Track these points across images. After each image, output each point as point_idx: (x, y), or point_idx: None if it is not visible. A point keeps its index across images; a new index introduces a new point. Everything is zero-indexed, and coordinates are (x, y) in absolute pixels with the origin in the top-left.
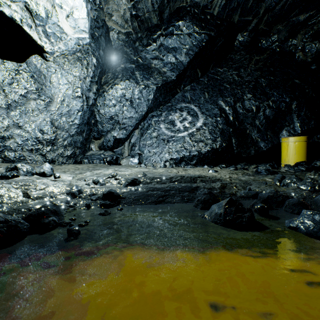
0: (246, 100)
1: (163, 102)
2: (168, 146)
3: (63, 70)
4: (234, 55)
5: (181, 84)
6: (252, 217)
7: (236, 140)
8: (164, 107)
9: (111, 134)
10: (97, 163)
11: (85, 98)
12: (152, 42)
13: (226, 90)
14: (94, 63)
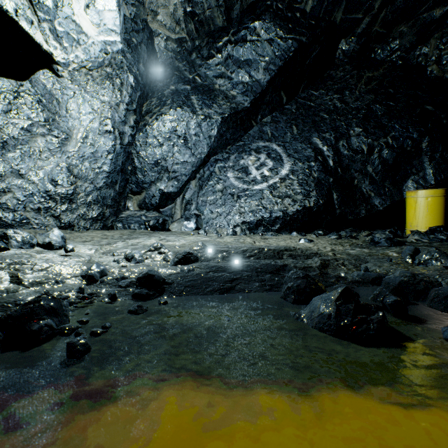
0: (353, 136)
1: (231, 140)
2: (239, 203)
3: (85, 93)
4: (335, 71)
5: (258, 114)
6: (383, 321)
7: (339, 194)
8: (233, 147)
9: (156, 187)
10: (135, 229)
11: (118, 134)
12: (215, 52)
13: (323, 122)
14: (131, 82)
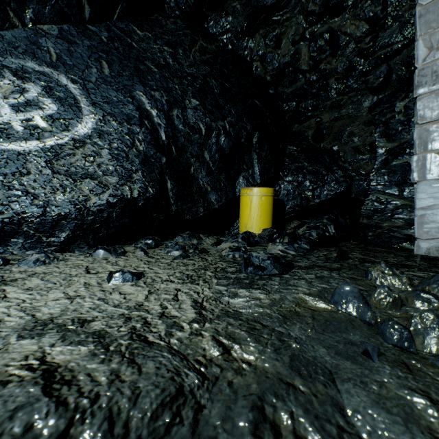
0: (189, 108)
1: None
2: None
3: None
4: (165, 19)
5: (26, 4)
6: None
7: (175, 183)
8: None
9: None
10: None
11: None
12: None
13: (151, 75)
14: None
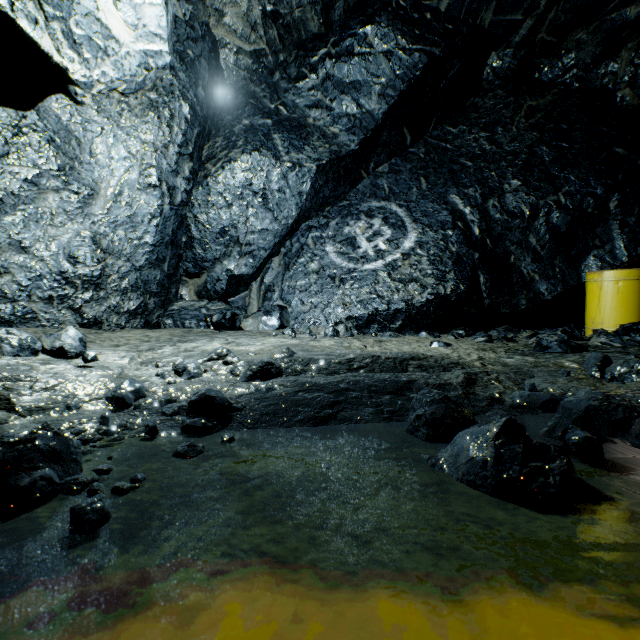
0: (508, 192)
1: (331, 199)
2: (343, 290)
3: (118, 129)
4: (481, 98)
5: (370, 161)
6: (569, 471)
7: (488, 277)
8: (333, 208)
9: (222, 266)
10: (192, 327)
11: (167, 189)
12: (308, 71)
13: (465, 173)
14: (185, 114)
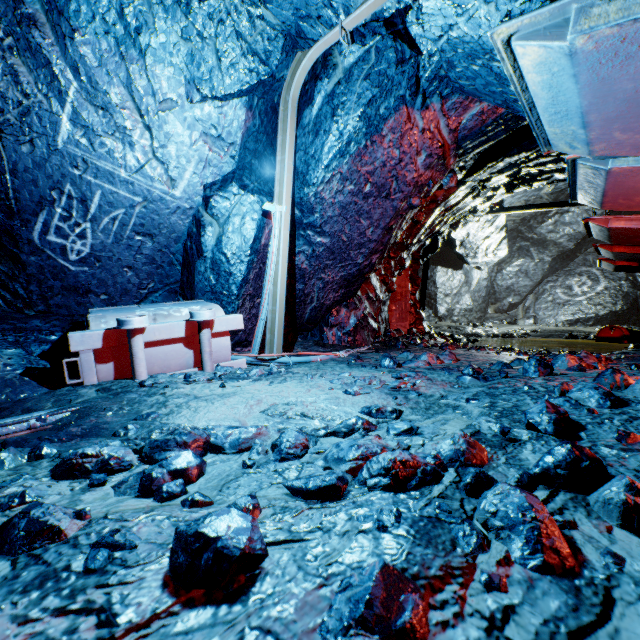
0: None
1: (559, 268)
2: (563, 309)
3: None
4: None
5: (581, 249)
6: (576, 337)
7: None
8: (560, 272)
9: (506, 300)
10: (496, 323)
11: (489, 278)
12: (546, 220)
13: None
14: None
